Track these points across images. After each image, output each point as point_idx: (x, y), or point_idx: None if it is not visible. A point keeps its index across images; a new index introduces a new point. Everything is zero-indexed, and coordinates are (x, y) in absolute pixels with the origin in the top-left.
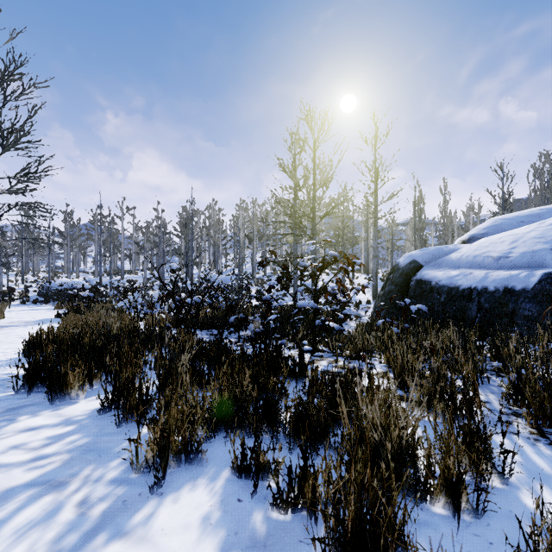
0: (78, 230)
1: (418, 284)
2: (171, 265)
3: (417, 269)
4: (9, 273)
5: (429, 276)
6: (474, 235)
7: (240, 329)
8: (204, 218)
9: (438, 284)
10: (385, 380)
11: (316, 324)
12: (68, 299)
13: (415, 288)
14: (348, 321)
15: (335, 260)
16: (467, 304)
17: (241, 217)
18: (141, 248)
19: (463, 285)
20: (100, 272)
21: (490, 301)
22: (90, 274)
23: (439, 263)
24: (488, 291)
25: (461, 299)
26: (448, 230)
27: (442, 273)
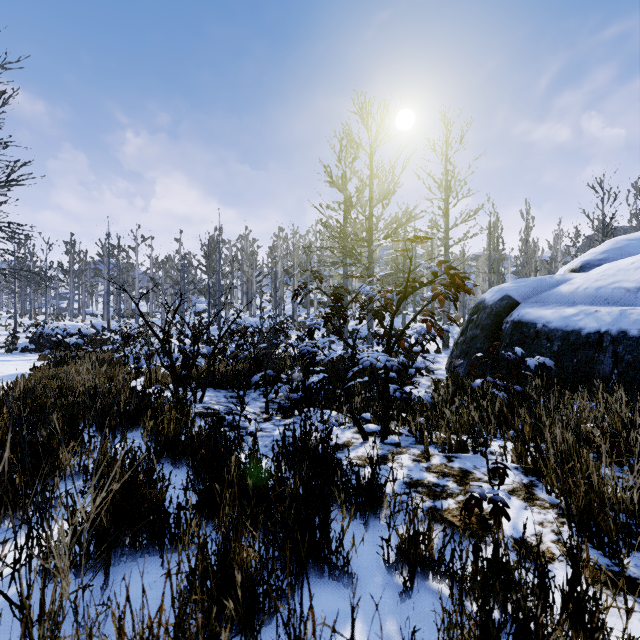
0: (84, 264)
1: (516, 327)
2: (196, 306)
3: (511, 307)
4: (2, 316)
5: (533, 316)
6: (589, 262)
7: (268, 393)
8: (236, 251)
9: (547, 326)
10: (540, 512)
11: (392, 393)
12: (50, 348)
13: (511, 333)
14: (416, 376)
15: (434, 274)
16: (596, 356)
17: (279, 249)
18: (157, 286)
19: (587, 327)
20: (108, 315)
21: (633, 351)
22: (100, 317)
23: (543, 299)
24: (629, 337)
25: (585, 348)
26: (531, 263)
27: (551, 312)
